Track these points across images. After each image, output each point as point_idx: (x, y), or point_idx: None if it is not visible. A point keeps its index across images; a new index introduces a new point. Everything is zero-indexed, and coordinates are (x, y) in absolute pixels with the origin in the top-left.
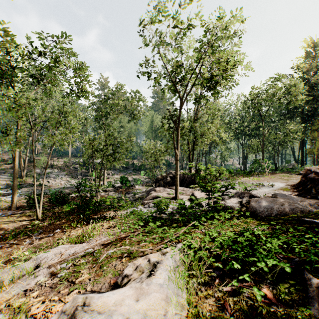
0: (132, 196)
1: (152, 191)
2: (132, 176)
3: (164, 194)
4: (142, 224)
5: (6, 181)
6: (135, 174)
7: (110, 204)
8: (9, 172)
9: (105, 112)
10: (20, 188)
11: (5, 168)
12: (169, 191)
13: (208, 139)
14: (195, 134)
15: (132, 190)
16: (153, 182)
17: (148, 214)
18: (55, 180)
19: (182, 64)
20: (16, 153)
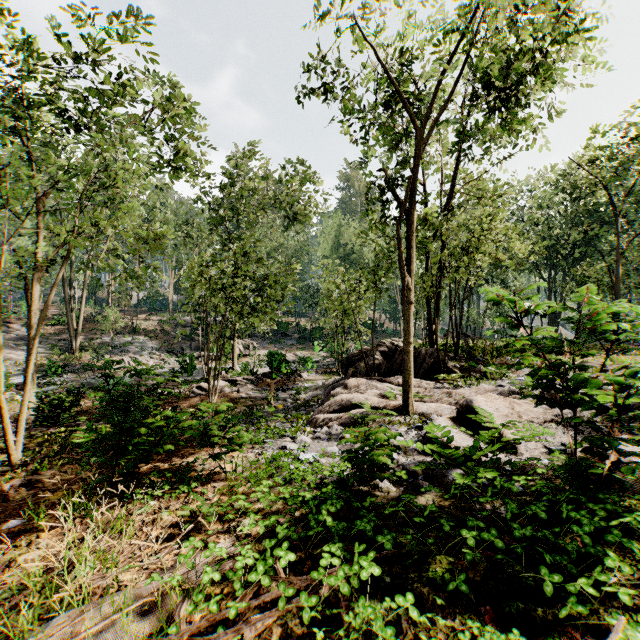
0: (293, 396)
1: (338, 388)
2: (296, 351)
3: (370, 398)
4: (288, 558)
5: (42, 358)
6: (303, 347)
7: (207, 431)
8: (50, 340)
9: (236, 209)
10: (64, 374)
11: (45, 332)
12: (383, 389)
13: (483, 257)
14: (447, 247)
15: (294, 383)
16: (341, 364)
17: (323, 469)
18: (136, 357)
19: (417, 58)
20: (32, 296)
